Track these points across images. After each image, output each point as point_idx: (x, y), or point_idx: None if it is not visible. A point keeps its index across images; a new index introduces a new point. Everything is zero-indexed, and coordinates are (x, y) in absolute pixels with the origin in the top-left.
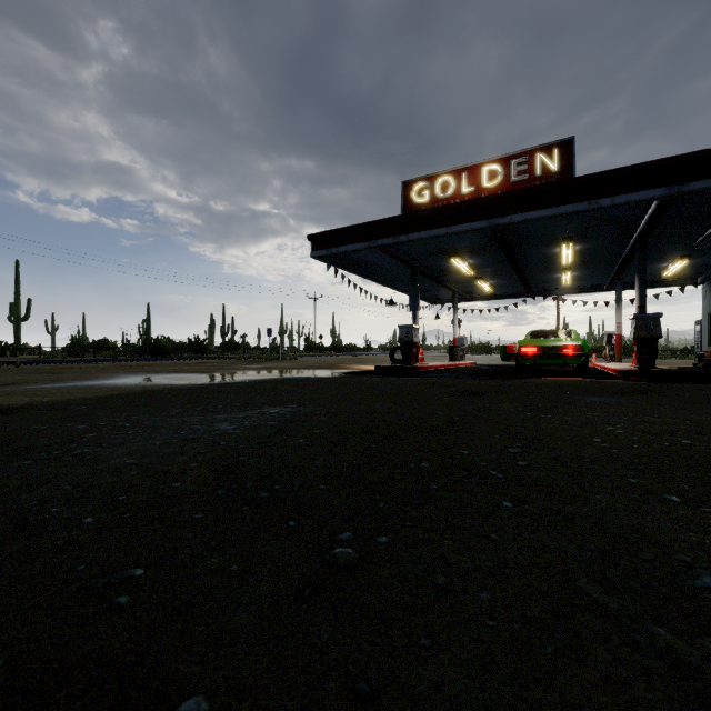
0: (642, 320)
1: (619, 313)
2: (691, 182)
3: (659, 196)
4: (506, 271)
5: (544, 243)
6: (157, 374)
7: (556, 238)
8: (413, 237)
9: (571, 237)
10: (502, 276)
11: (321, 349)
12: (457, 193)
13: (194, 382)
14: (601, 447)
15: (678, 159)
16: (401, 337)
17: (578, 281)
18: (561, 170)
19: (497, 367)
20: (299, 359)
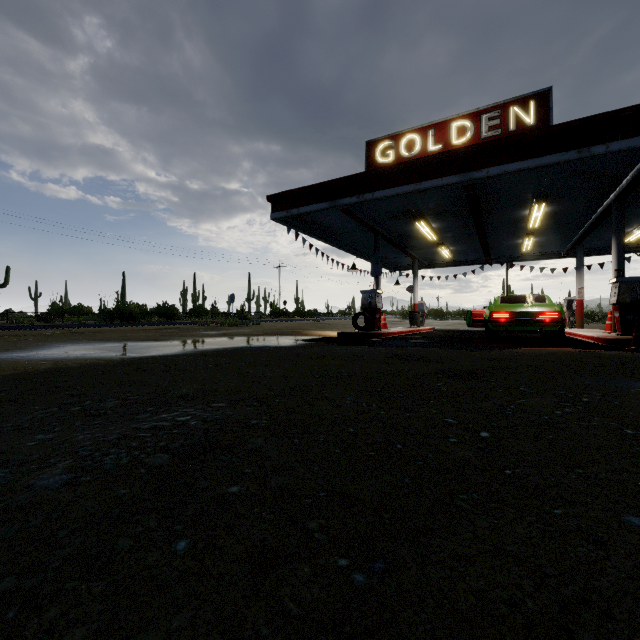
0: (626, 284)
1: (580, 279)
2: None
3: None
4: (468, 236)
5: (514, 205)
6: (98, 343)
7: (528, 198)
8: (379, 195)
9: (545, 196)
10: (464, 241)
11: (285, 314)
12: (423, 152)
13: (129, 354)
14: None
15: None
16: (364, 302)
17: (537, 248)
18: (537, 124)
19: (458, 332)
20: (262, 324)
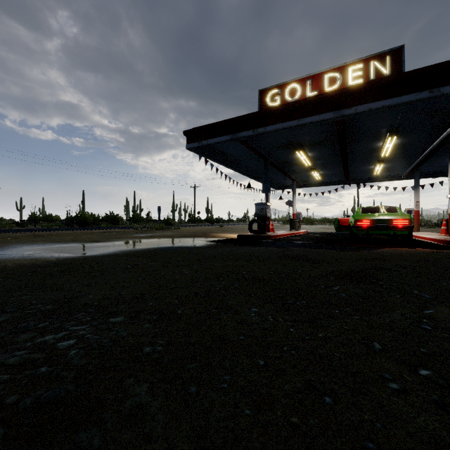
0: None
1: (417, 195)
2: None
3: None
4: (334, 163)
5: (372, 138)
6: (49, 244)
7: (383, 132)
8: (269, 129)
9: (397, 131)
10: (330, 167)
11: (199, 221)
12: (302, 97)
13: (67, 254)
14: None
15: None
16: (257, 212)
17: (384, 172)
18: (392, 74)
19: (326, 234)
20: (181, 228)
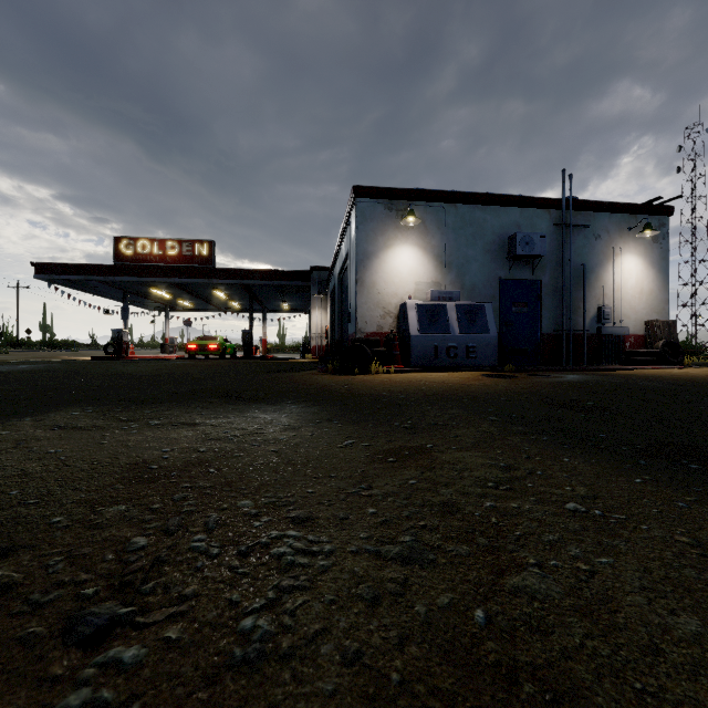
0: (245, 333)
1: (264, 327)
2: (245, 280)
3: (234, 283)
4: (196, 297)
5: (206, 289)
6: None
7: (210, 287)
8: (118, 279)
9: (217, 288)
10: (196, 299)
11: (28, 345)
12: (152, 253)
13: None
14: (141, 366)
15: (240, 270)
16: (114, 337)
17: (247, 306)
18: (208, 255)
19: None
20: (10, 353)
